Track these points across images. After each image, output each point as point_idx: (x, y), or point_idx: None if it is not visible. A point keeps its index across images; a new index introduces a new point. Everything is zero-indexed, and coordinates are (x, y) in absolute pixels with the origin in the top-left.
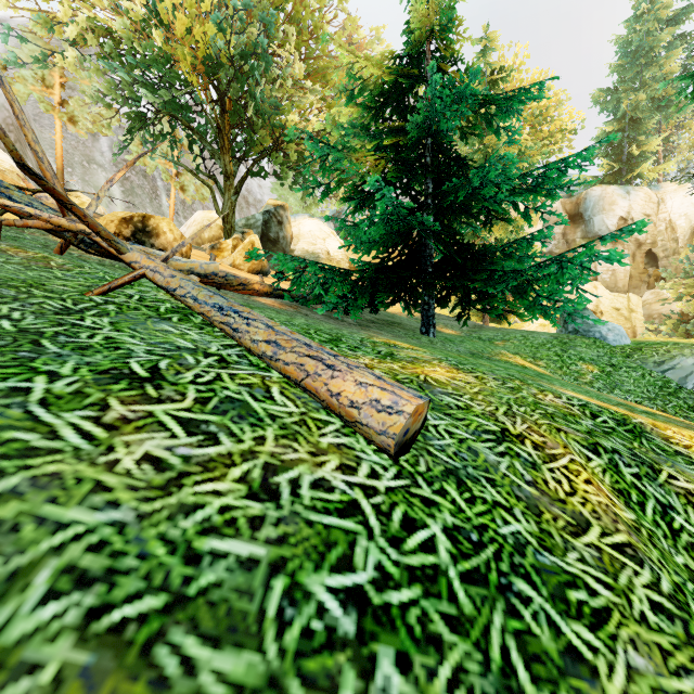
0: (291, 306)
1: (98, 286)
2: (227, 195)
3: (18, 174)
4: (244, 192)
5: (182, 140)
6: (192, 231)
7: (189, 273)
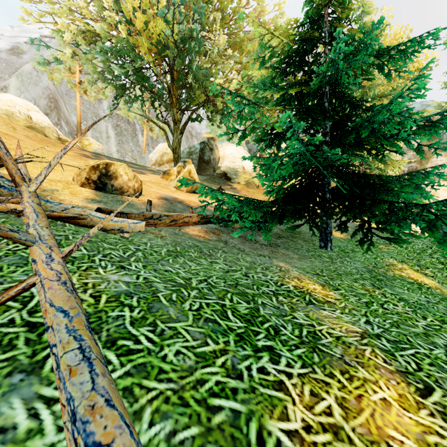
0: (214, 232)
1: (0, 285)
2: (175, 135)
3: (53, 128)
4: (189, 128)
5: (148, 99)
6: (156, 156)
7: (119, 232)
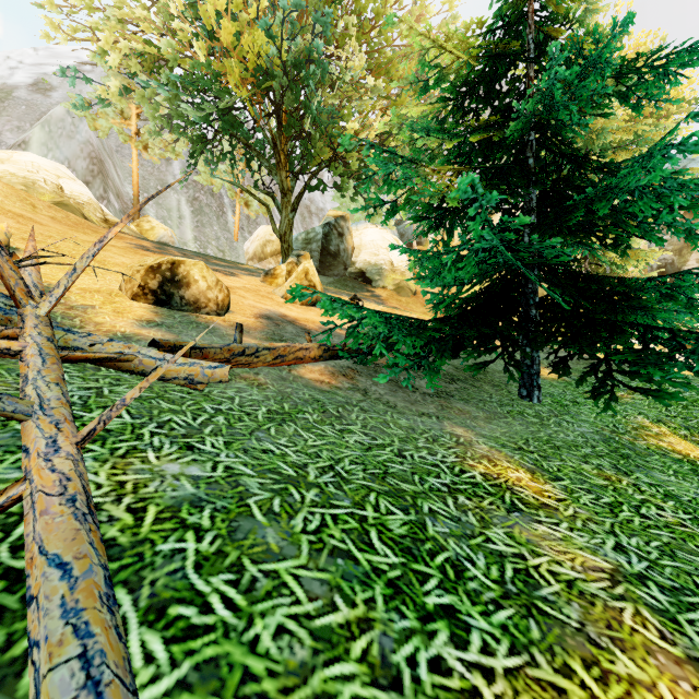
0: (345, 373)
1: None
2: (284, 213)
3: (95, 205)
4: (306, 202)
5: (242, 158)
6: (255, 246)
7: (186, 382)
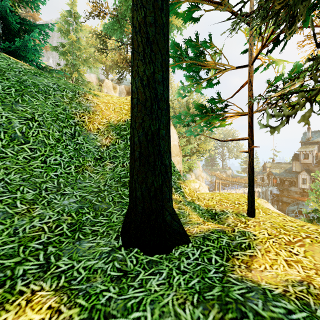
0: None
1: None
2: None
3: None
4: None
5: None
6: None
7: None
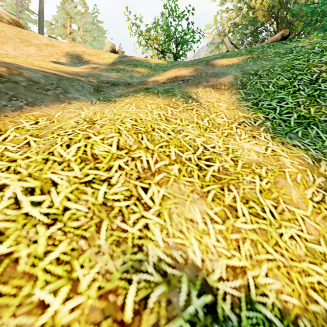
0: None
1: None
2: None
3: None
4: None
5: None
6: None
7: None
